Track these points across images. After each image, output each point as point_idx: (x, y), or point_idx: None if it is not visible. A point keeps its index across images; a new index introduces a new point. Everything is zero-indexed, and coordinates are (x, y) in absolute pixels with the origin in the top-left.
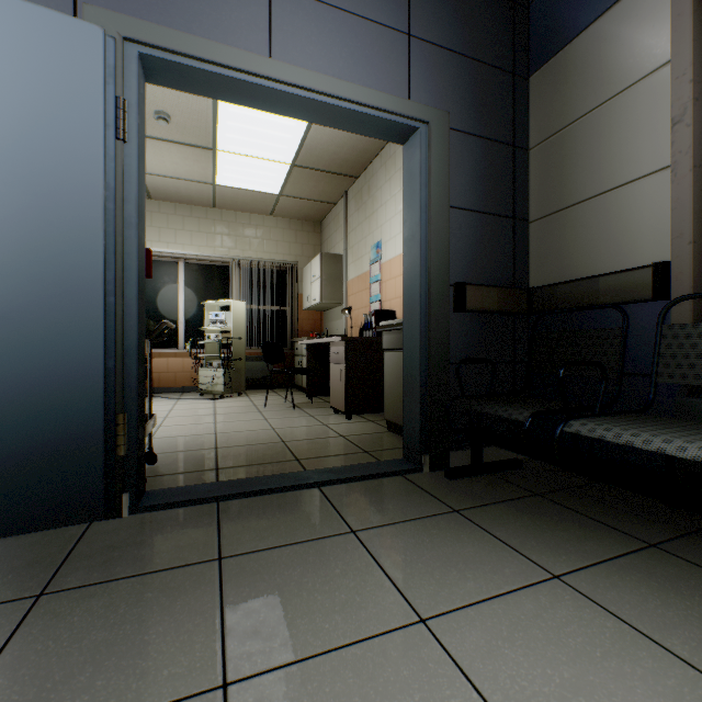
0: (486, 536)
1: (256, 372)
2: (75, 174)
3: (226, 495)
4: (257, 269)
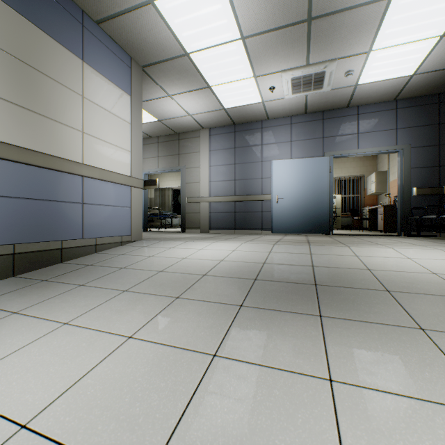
0: (405, 238)
1: (344, 222)
2: (324, 181)
3: (348, 234)
4: (344, 180)
